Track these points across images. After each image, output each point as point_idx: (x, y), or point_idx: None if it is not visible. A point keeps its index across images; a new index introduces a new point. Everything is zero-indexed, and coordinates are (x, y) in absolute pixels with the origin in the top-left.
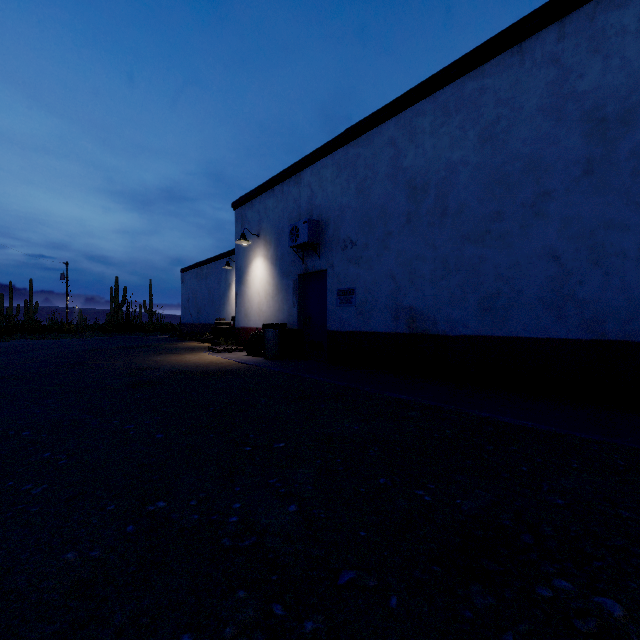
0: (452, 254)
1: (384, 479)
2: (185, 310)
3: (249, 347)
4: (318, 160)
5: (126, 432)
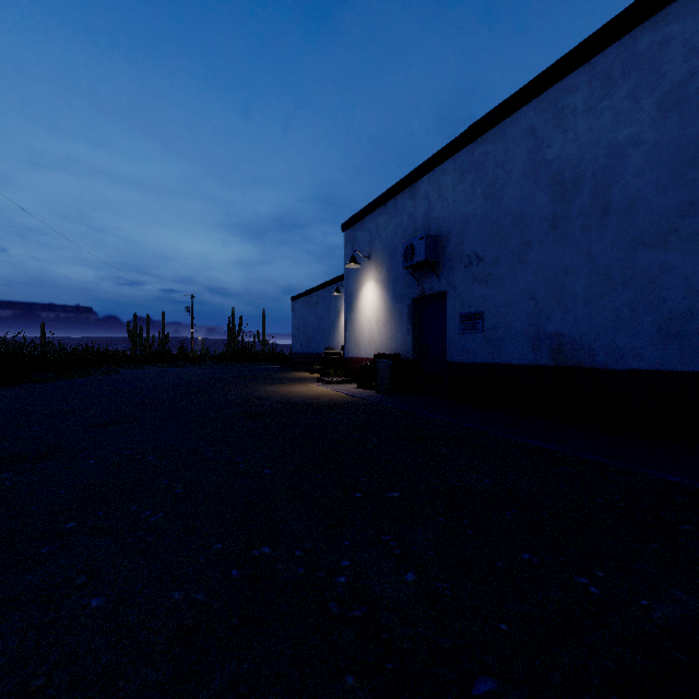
0: (617, 264)
1: (529, 554)
2: (295, 339)
3: (359, 379)
4: (437, 166)
5: (236, 464)
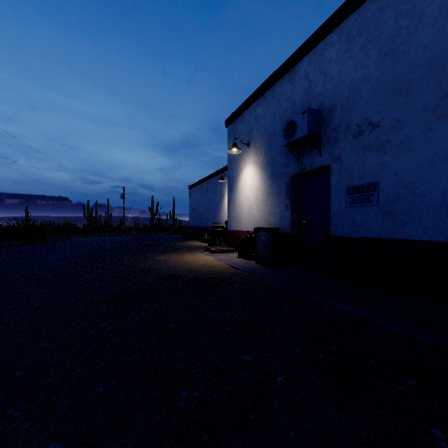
0: None
1: None
2: (191, 216)
3: (240, 250)
4: (318, 42)
5: None
